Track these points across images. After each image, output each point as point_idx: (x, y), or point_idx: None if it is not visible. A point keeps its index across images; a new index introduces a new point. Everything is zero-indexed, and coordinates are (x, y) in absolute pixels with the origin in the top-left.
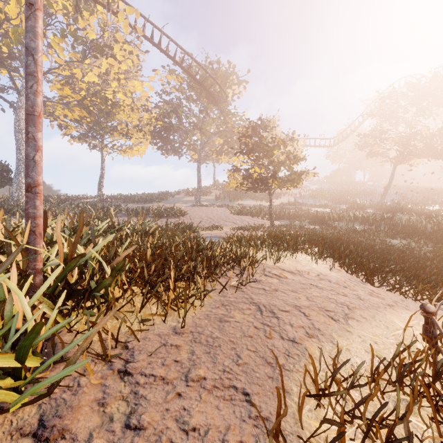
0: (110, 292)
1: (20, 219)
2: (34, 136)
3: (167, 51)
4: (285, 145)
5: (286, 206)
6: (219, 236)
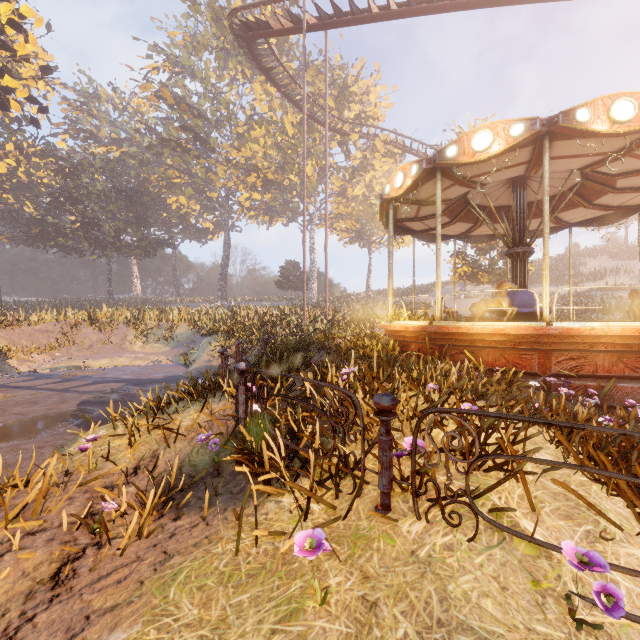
0: (339, 323)
1: None
2: (326, 290)
3: (418, 152)
4: (495, 243)
5: (593, 292)
6: None
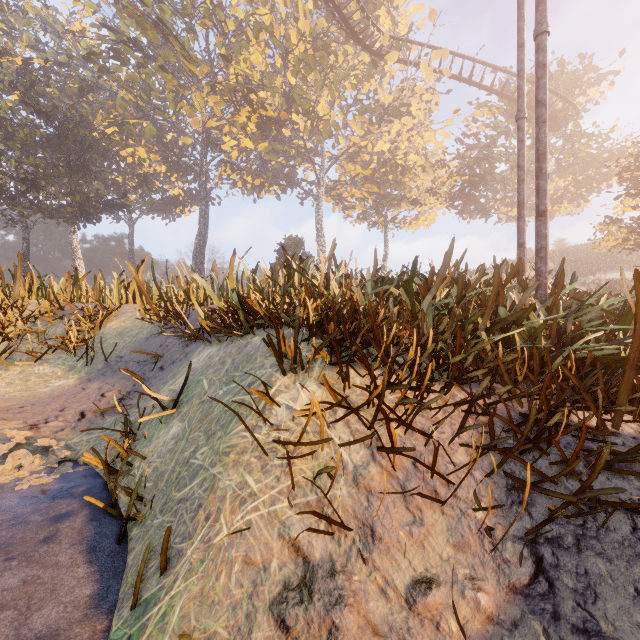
0: None
1: None
2: (524, 215)
3: (481, 82)
4: None
5: None
6: None
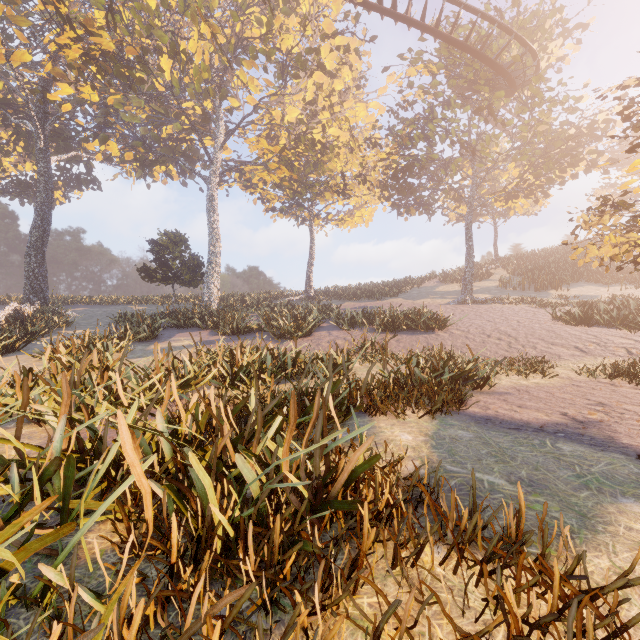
0: None
1: (195, 332)
2: None
3: (409, 14)
4: None
5: None
6: (587, 426)
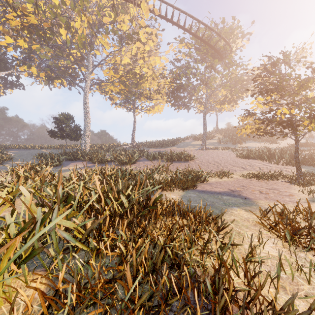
0: None
1: (80, 162)
2: None
3: (178, 22)
4: None
5: None
6: (234, 192)
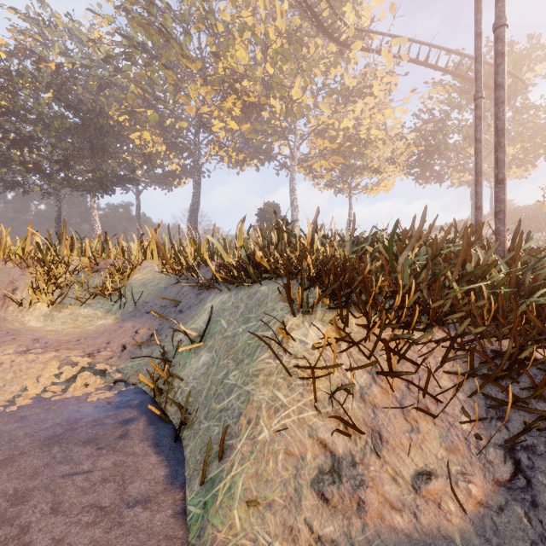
0: None
1: None
2: (481, 182)
3: (436, 64)
4: None
5: None
6: None
